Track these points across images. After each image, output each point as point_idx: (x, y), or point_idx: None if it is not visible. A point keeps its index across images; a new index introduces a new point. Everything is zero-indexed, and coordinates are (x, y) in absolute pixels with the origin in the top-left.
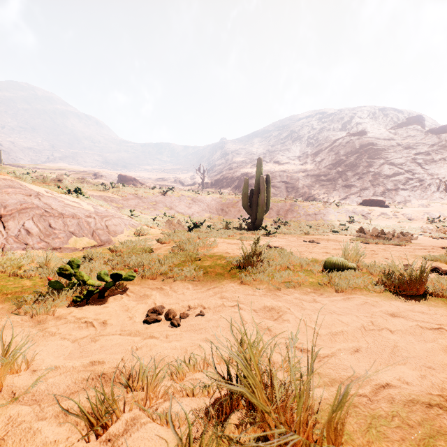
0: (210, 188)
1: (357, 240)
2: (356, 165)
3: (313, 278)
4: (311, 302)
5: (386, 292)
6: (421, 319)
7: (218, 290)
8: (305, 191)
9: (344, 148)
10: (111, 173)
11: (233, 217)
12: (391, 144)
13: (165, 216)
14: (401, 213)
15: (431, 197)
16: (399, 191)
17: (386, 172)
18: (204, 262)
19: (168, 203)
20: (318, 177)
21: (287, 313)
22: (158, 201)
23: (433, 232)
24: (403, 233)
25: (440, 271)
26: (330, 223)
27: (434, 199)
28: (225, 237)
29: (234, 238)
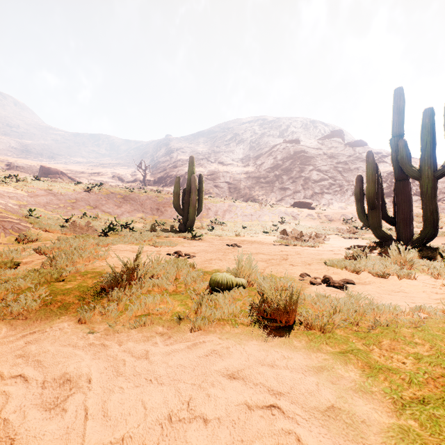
0: (153, 185)
1: (281, 242)
2: (291, 170)
3: (184, 305)
4: (141, 358)
5: (253, 324)
6: (263, 382)
7: (35, 337)
8: (246, 192)
9: (281, 153)
10: (31, 164)
11: (169, 217)
12: (319, 153)
13: (86, 216)
14: (324, 214)
15: (348, 200)
16: (324, 195)
17: (314, 177)
18: (69, 284)
19: (93, 201)
20: (259, 179)
21: (79, 392)
22: (79, 199)
23: (345, 232)
24: (318, 235)
25: (329, 282)
26: (264, 223)
27: (350, 202)
28: (138, 242)
29: (149, 243)
